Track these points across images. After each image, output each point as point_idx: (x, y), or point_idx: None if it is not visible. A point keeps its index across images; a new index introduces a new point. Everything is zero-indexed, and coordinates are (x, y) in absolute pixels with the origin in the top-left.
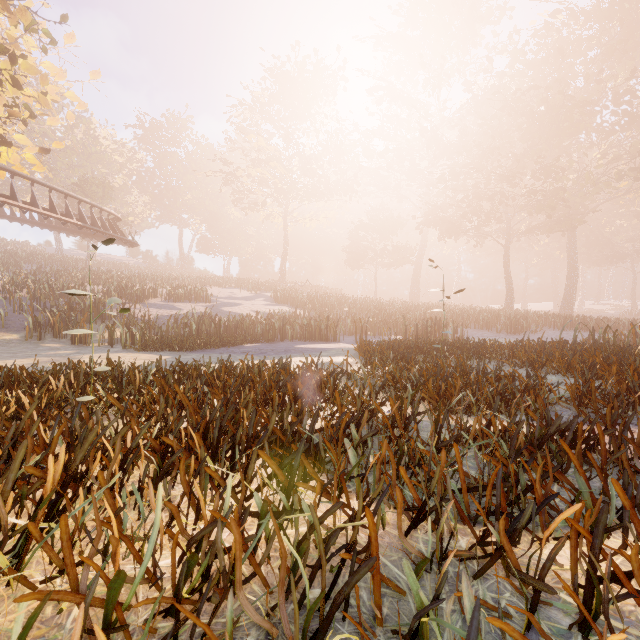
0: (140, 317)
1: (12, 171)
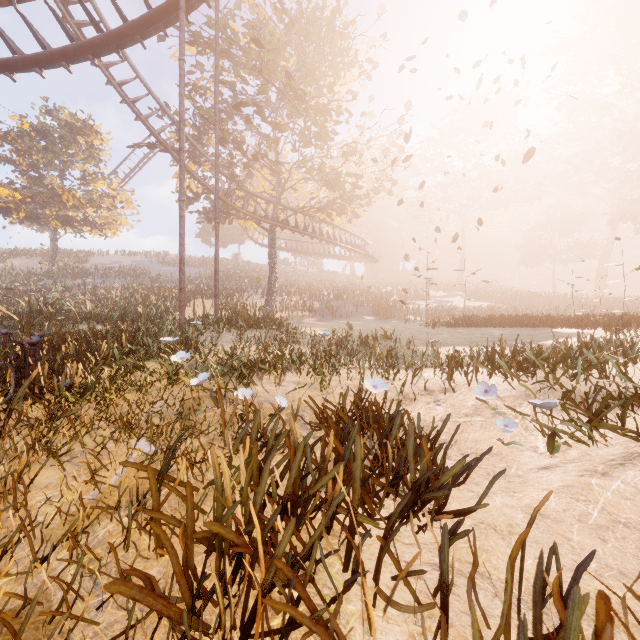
0: (410, 309)
1: (341, 228)
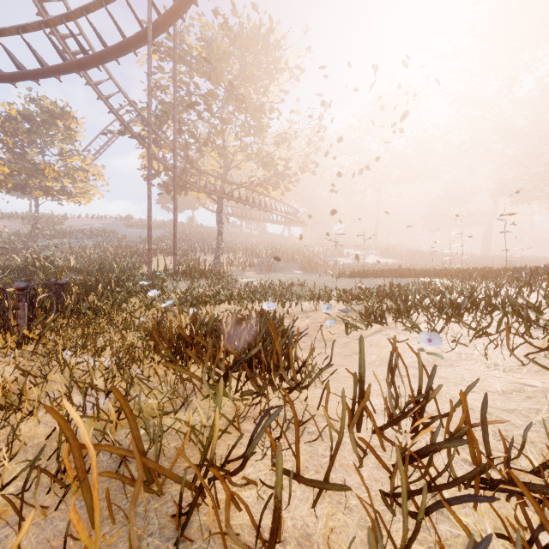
0: (331, 265)
1: (277, 199)
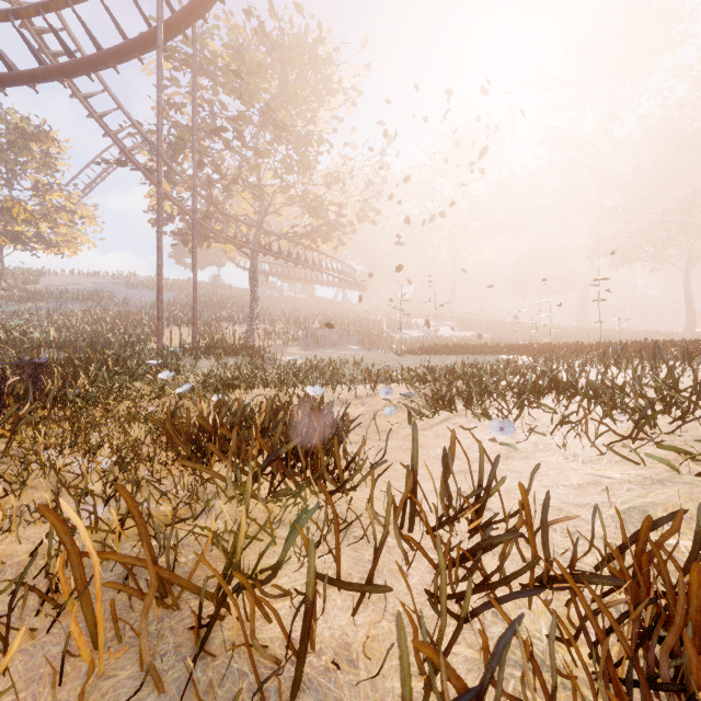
0: (397, 339)
1: (328, 255)
